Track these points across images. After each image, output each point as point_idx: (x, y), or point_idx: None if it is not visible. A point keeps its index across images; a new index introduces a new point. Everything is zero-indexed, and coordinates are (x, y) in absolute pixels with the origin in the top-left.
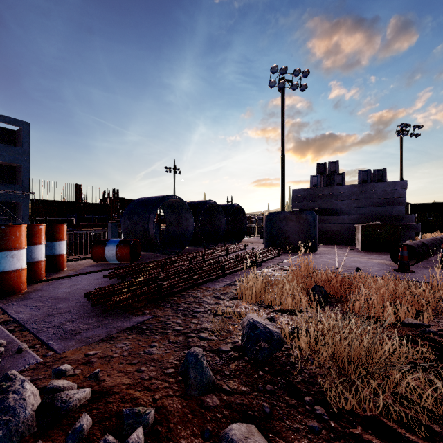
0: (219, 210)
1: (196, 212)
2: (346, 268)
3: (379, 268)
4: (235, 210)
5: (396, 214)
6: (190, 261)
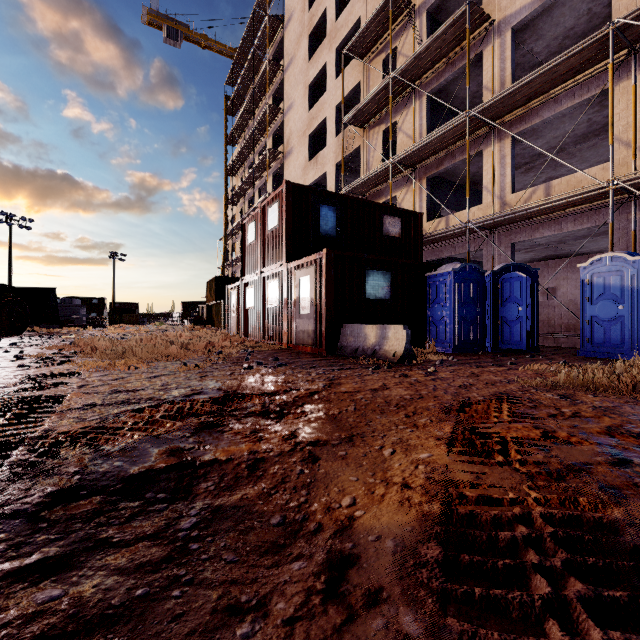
0: None
1: None
2: None
3: None
4: None
5: (77, 316)
6: None
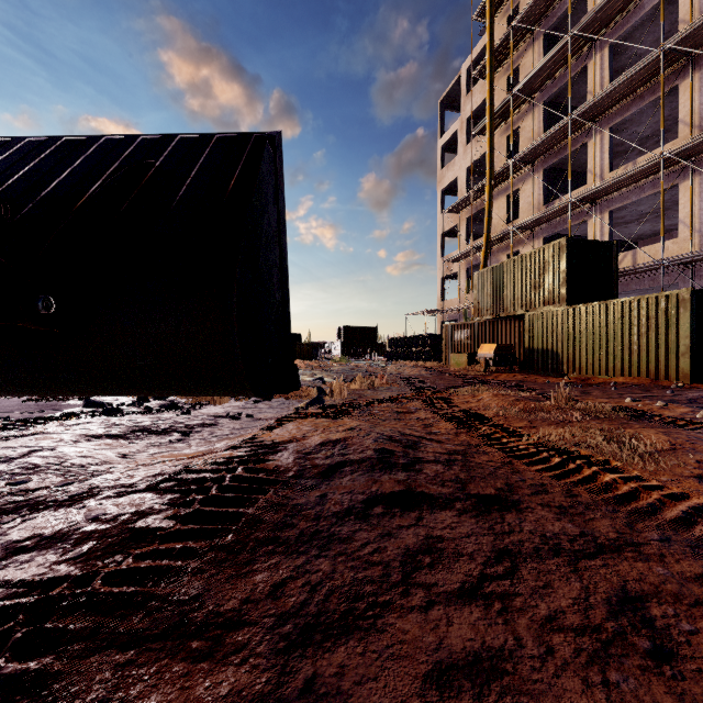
0: None
1: None
2: None
3: None
4: None
5: None
6: None
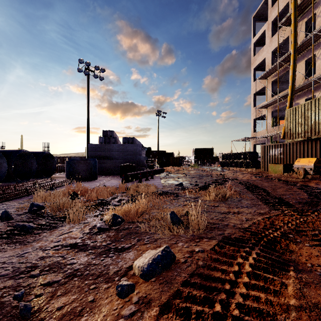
0: (31, 156)
1: (10, 158)
2: (101, 186)
3: (116, 184)
4: (46, 155)
5: (138, 159)
6: (3, 190)
